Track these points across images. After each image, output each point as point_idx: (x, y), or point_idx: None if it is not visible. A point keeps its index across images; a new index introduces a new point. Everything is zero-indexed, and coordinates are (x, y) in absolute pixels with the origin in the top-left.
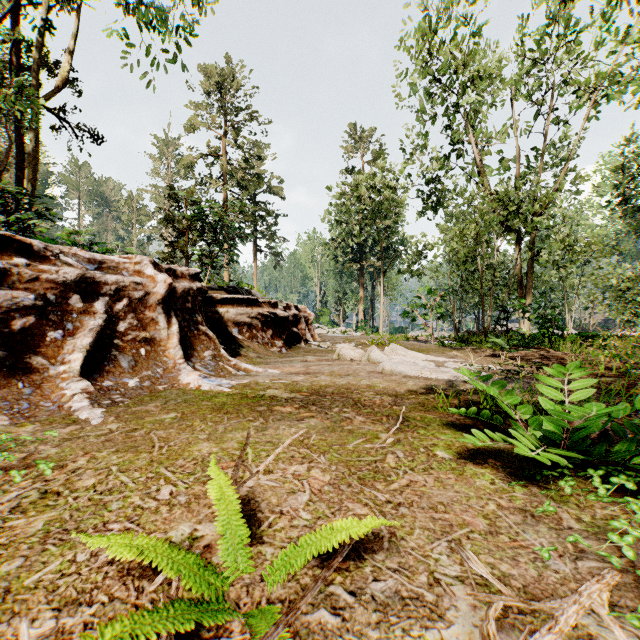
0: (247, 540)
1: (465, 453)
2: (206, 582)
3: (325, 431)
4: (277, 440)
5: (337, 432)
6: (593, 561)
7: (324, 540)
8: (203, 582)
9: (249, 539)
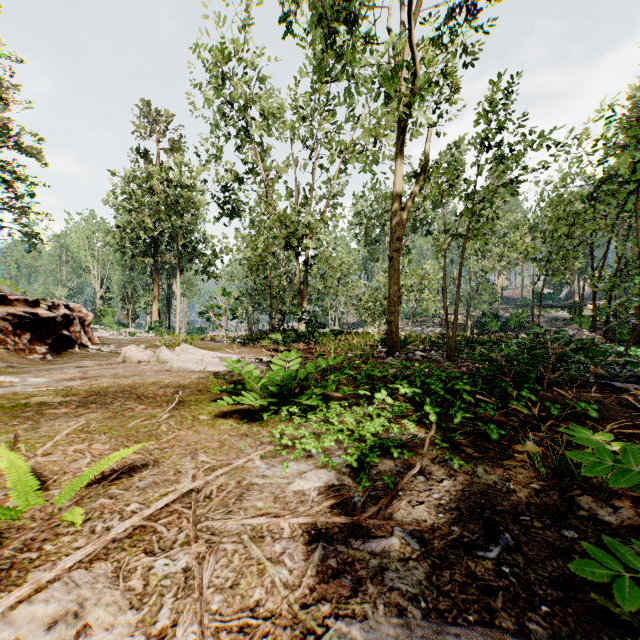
0: (37, 487)
1: (220, 414)
2: (3, 514)
3: (106, 420)
4: (54, 433)
5: (118, 418)
6: (265, 445)
7: (104, 466)
8: (0, 514)
9: (38, 486)
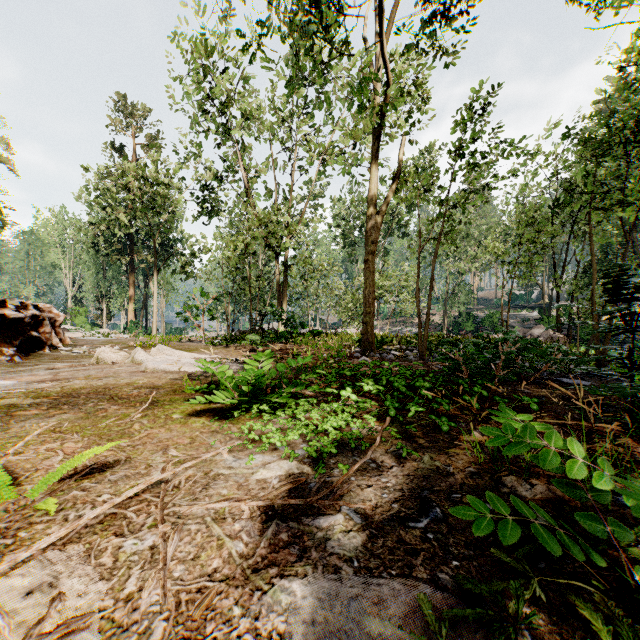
0: (10, 482)
1: (193, 413)
2: None
3: (79, 420)
4: (25, 434)
5: (91, 419)
6: (235, 440)
7: (76, 461)
8: None
9: (12, 481)
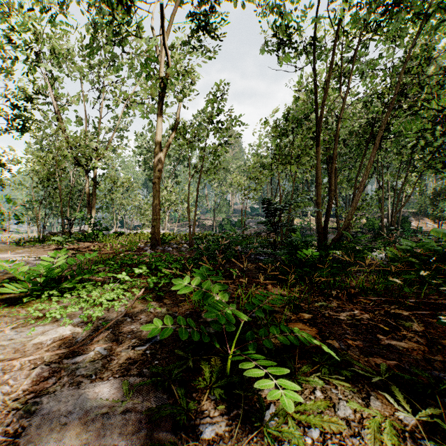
0: None
1: None
2: None
3: None
4: None
5: None
6: (21, 320)
7: None
8: None
9: None
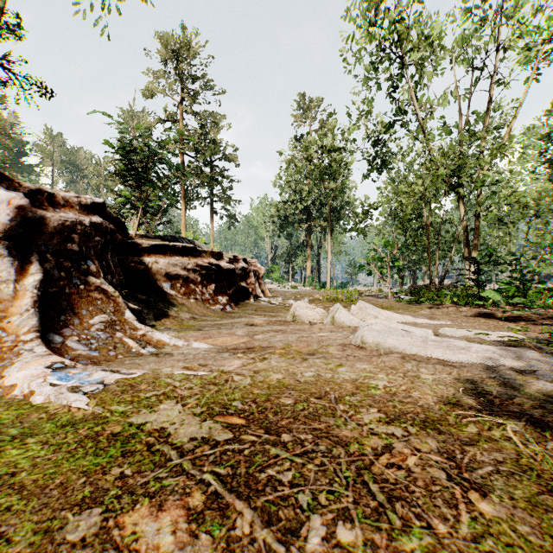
0: None
1: None
2: None
3: None
4: None
5: None
6: None
7: None
8: None
9: None
